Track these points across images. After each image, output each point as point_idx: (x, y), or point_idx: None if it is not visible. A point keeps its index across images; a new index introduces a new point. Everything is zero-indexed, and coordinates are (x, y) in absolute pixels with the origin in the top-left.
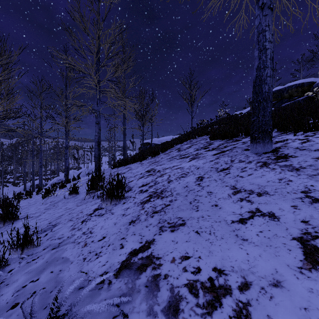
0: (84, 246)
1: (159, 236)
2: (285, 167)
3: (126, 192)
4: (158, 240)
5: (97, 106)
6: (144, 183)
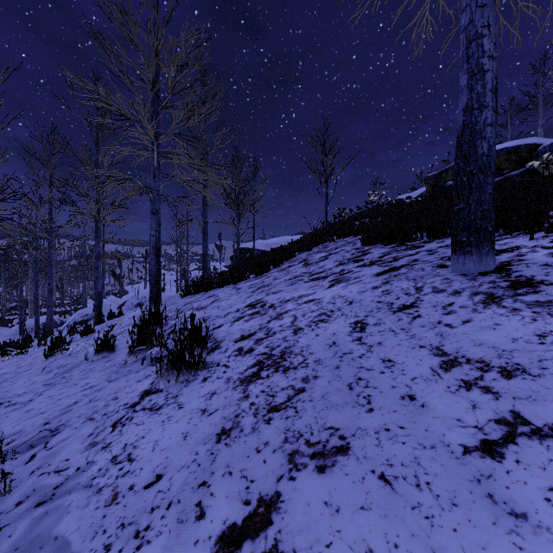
0: (111, 502)
1: (290, 484)
2: (540, 307)
3: (210, 352)
4: (290, 500)
5: (155, 182)
6: (245, 333)
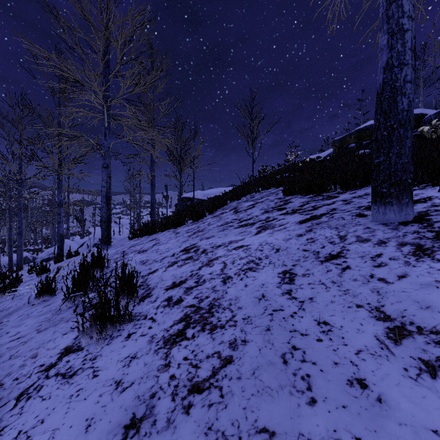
0: None
1: None
2: None
3: (140, 301)
4: None
5: (106, 140)
6: (177, 280)
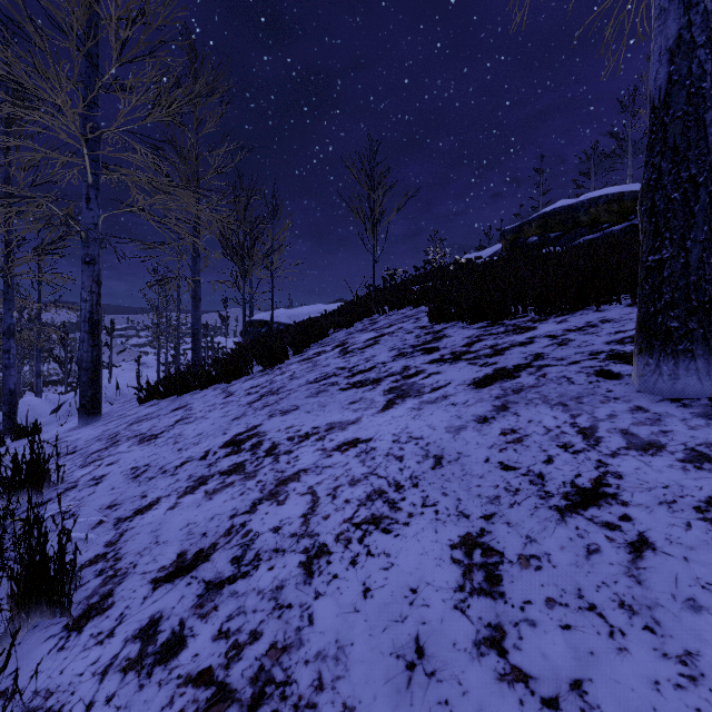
0: None
1: None
2: None
3: (70, 633)
4: None
5: (89, 209)
6: (191, 545)
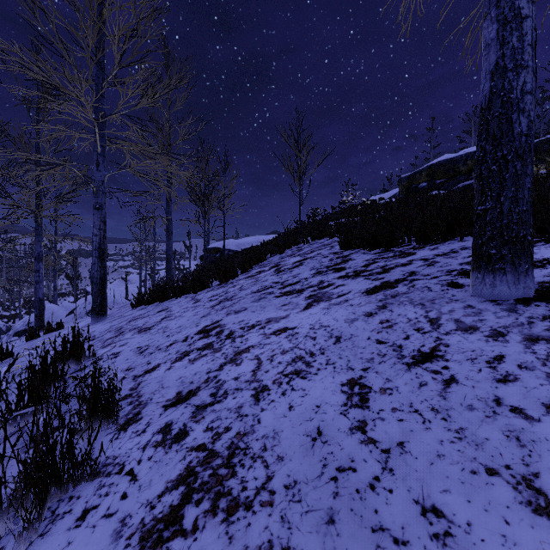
0: None
1: None
2: None
3: (120, 431)
4: None
5: (99, 171)
6: (184, 388)
